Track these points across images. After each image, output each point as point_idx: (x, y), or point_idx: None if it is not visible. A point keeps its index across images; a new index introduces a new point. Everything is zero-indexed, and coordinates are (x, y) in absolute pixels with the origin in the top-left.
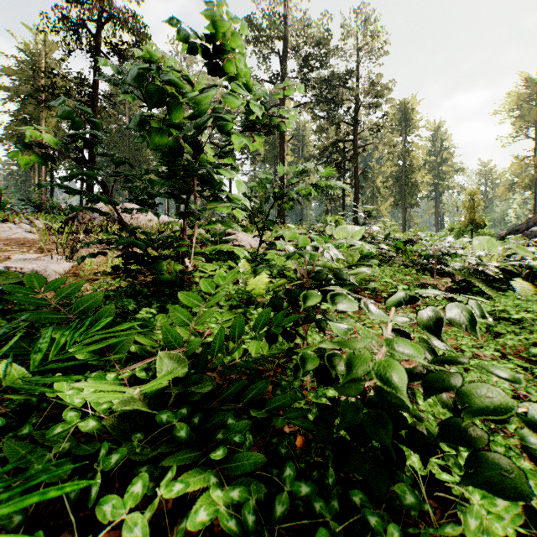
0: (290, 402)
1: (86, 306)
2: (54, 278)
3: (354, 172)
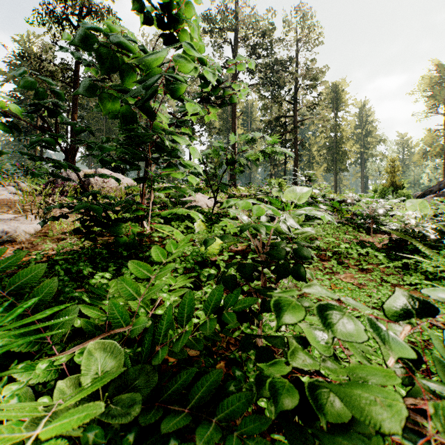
0: (246, 405)
1: (24, 281)
2: (24, 238)
3: (294, 142)
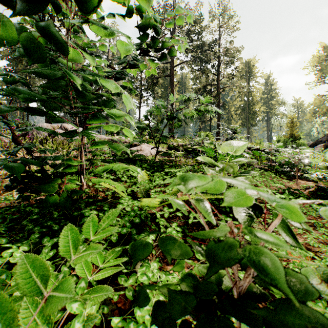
0: None
1: None
2: None
3: (217, 104)
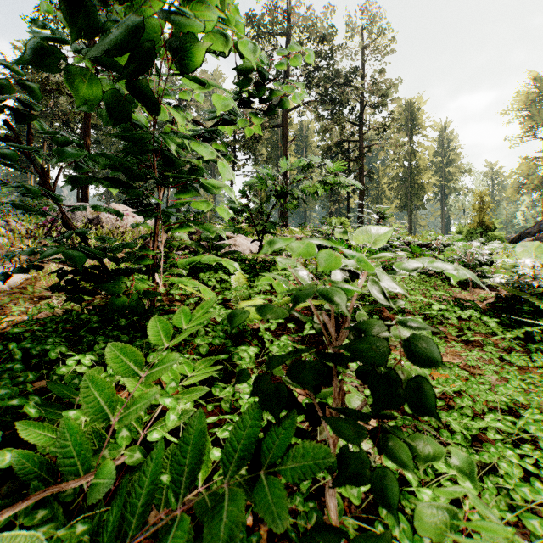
0: None
1: None
2: None
3: (359, 173)
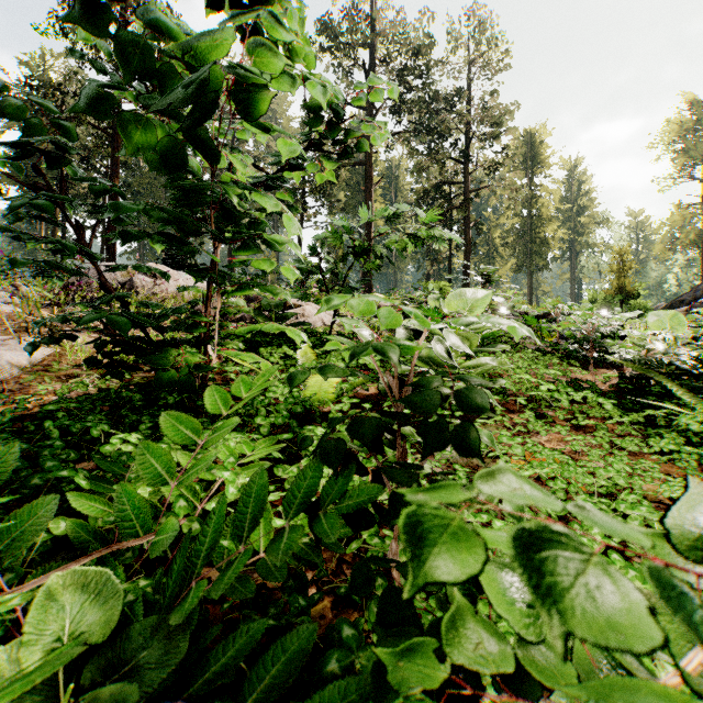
0: None
1: None
2: (9, 375)
3: (464, 224)
